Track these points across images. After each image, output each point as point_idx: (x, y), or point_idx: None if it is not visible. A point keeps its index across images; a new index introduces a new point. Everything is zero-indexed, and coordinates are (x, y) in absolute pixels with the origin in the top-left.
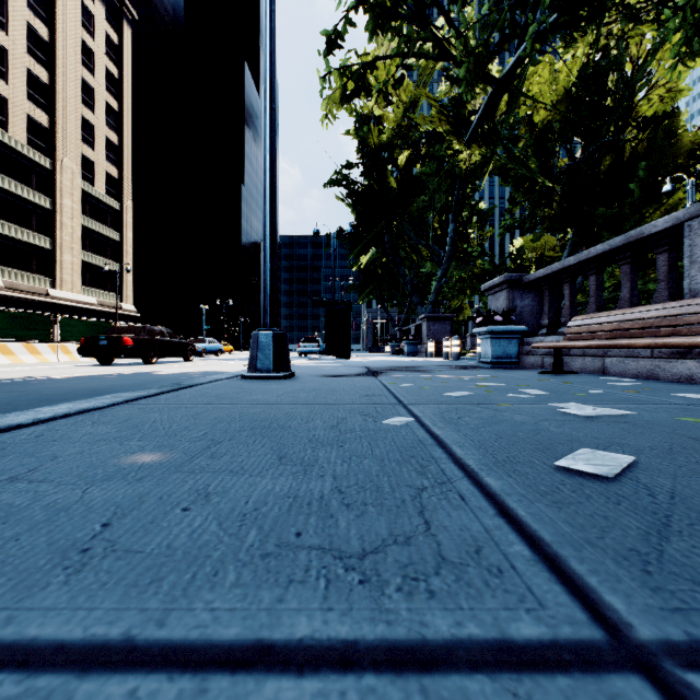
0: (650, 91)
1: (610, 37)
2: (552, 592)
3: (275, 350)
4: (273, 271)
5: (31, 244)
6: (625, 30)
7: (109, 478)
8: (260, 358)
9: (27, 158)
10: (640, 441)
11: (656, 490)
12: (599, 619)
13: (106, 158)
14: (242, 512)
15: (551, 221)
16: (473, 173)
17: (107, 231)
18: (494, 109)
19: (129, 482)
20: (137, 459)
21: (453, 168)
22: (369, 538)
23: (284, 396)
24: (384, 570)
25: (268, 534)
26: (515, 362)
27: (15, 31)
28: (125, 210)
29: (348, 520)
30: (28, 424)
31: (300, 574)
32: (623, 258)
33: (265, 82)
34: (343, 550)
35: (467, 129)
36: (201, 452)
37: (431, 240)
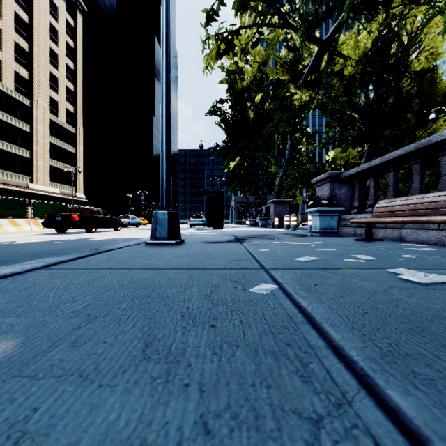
0: (419, 54)
1: (394, 18)
2: None
3: (169, 224)
4: (168, 168)
5: (17, 154)
6: (403, 13)
7: None
8: (159, 230)
9: (15, 99)
10: None
11: None
12: None
13: (66, 99)
14: None
15: (354, 139)
16: (303, 108)
17: (67, 146)
18: (320, 62)
19: None
20: None
21: (290, 105)
22: None
23: (172, 261)
24: None
25: None
26: (336, 232)
27: (7, 16)
28: (78, 133)
29: None
30: None
31: None
32: (415, 159)
33: (162, 33)
34: None
35: (301, 77)
36: (67, 335)
37: (276, 151)
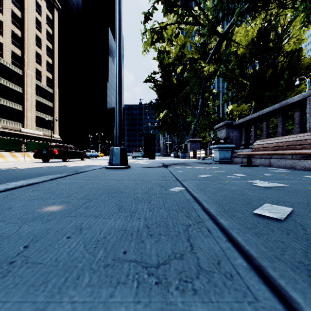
0: (289, 40)
1: (272, 15)
2: (261, 290)
3: (120, 155)
4: (120, 120)
5: (13, 108)
6: (278, 12)
7: (34, 219)
8: (114, 159)
9: (11, 69)
10: (292, 199)
11: (306, 226)
12: (290, 309)
13: (47, 70)
14: (97, 239)
15: (245, 98)
16: (210, 76)
17: (47, 102)
18: (220, 47)
19: (43, 222)
20: (49, 209)
21: (201, 74)
22: (161, 255)
23: (124, 177)
24: (169, 275)
25: (109, 252)
26: (229, 161)
27: (6, 13)
28: (55, 93)
29: (151, 243)
30: (2, 191)
31: (123, 278)
32: (279, 114)
33: (116, 34)
34: (148, 262)
35: (208, 56)
36: (81, 205)
37: (191, 106)
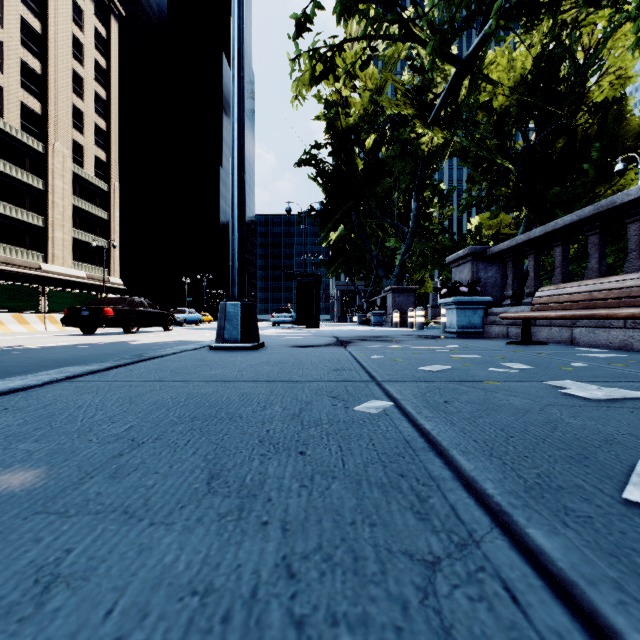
0: (600, 78)
1: (564, 26)
2: None
3: (242, 320)
4: (242, 241)
5: (24, 222)
6: (578, 19)
7: None
8: (228, 328)
9: (21, 142)
10: None
11: None
12: None
13: (95, 142)
14: None
15: (508, 200)
16: (434, 155)
17: (96, 210)
18: (458, 90)
19: None
20: (1, 481)
21: (416, 151)
22: None
23: (246, 370)
24: None
25: None
26: (480, 332)
27: (10, 24)
28: (112, 191)
29: None
30: None
31: None
32: (592, 229)
33: (233, 50)
34: None
35: (431, 111)
36: (104, 464)
37: (395, 217)
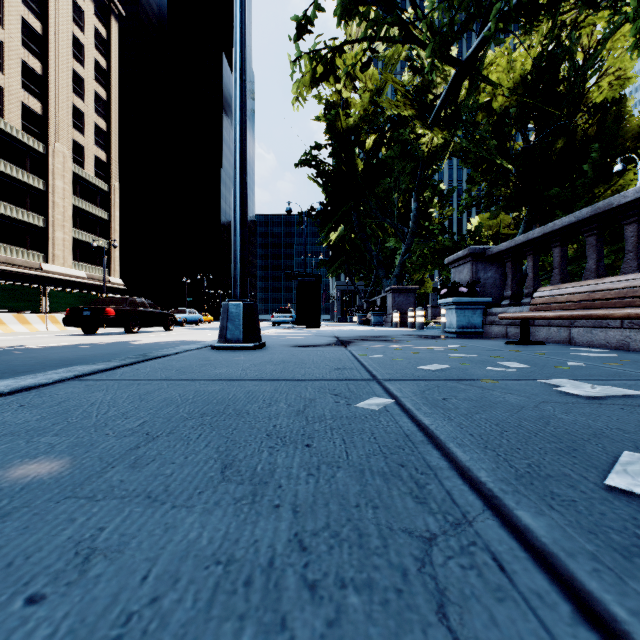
0: (600, 78)
1: (564, 27)
2: None
3: (245, 320)
4: (244, 242)
5: (25, 222)
6: (577, 20)
7: None
8: (230, 328)
9: (22, 142)
10: None
11: None
12: None
13: (95, 143)
14: (126, 609)
15: (508, 200)
16: (434, 155)
17: (96, 210)
18: (457, 91)
19: None
20: (30, 470)
21: (416, 151)
22: None
23: (250, 369)
24: None
25: None
26: (479, 332)
27: (11, 25)
28: (113, 191)
29: (312, 636)
30: None
31: None
32: (589, 230)
33: (235, 54)
34: None
35: (430, 112)
36: (124, 455)
37: (395, 217)
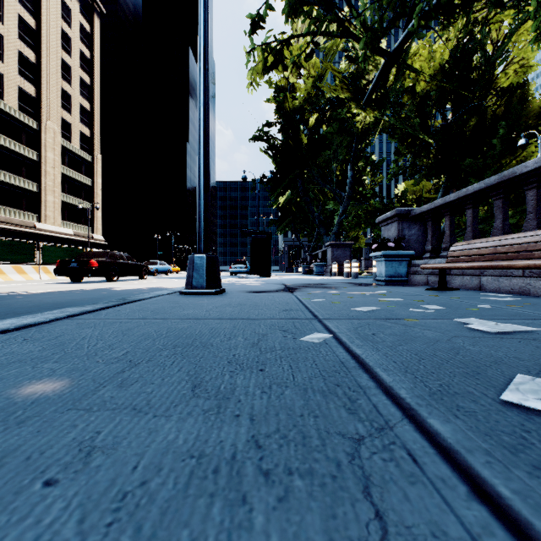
0: (506, 66)
1: (476, 23)
2: None
3: (207, 270)
4: (207, 205)
5: (21, 188)
6: (487, 17)
7: None
8: (195, 277)
9: (19, 120)
10: None
11: None
12: None
13: (81, 121)
14: (122, 489)
15: (429, 169)
16: (367, 131)
17: (82, 178)
18: (386, 78)
19: (6, 427)
20: (37, 389)
21: (351, 128)
22: None
23: (213, 311)
24: None
25: None
26: (405, 280)
27: (9, 21)
28: (95, 161)
29: (266, 508)
30: None
31: None
32: (497, 194)
33: (199, 47)
34: None
35: (364, 95)
36: (112, 378)
37: (334, 184)
